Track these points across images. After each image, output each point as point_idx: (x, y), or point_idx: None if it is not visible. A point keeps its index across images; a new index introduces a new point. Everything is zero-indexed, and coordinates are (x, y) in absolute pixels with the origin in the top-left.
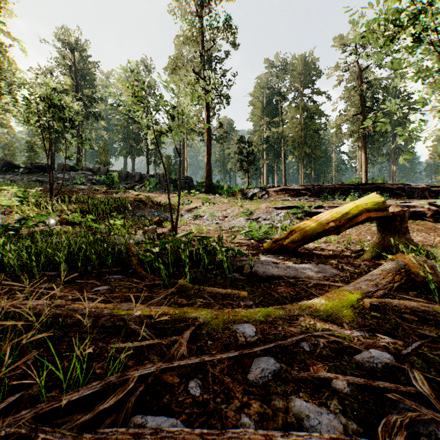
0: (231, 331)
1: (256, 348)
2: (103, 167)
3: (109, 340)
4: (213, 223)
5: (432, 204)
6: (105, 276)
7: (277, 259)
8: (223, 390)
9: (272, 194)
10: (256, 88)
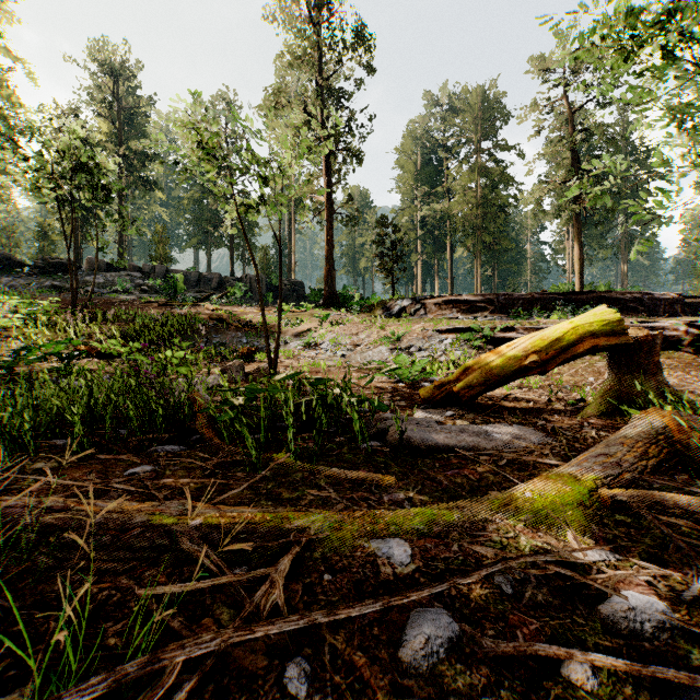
0: (366, 554)
1: (414, 593)
2: (160, 265)
3: (142, 573)
4: (336, 355)
5: (692, 325)
6: (150, 447)
7: (443, 416)
8: (352, 684)
9: (432, 308)
10: (405, 139)
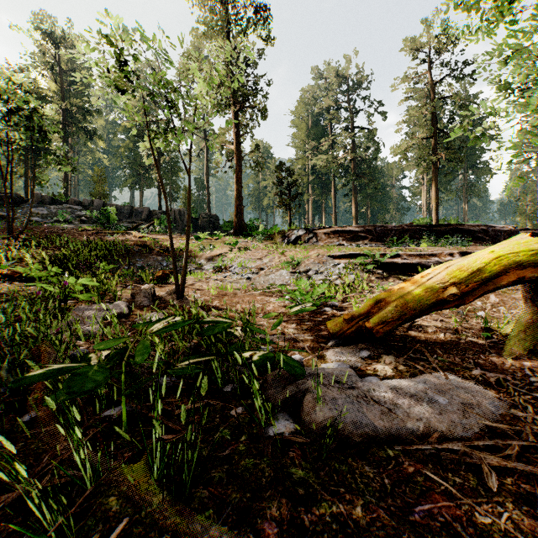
0: None
1: None
2: (98, 200)
3: None
4: (243, 278)
5: None
6: None
7: (358, 358)
8: None
9: (322, 237)
10: (299, 104)
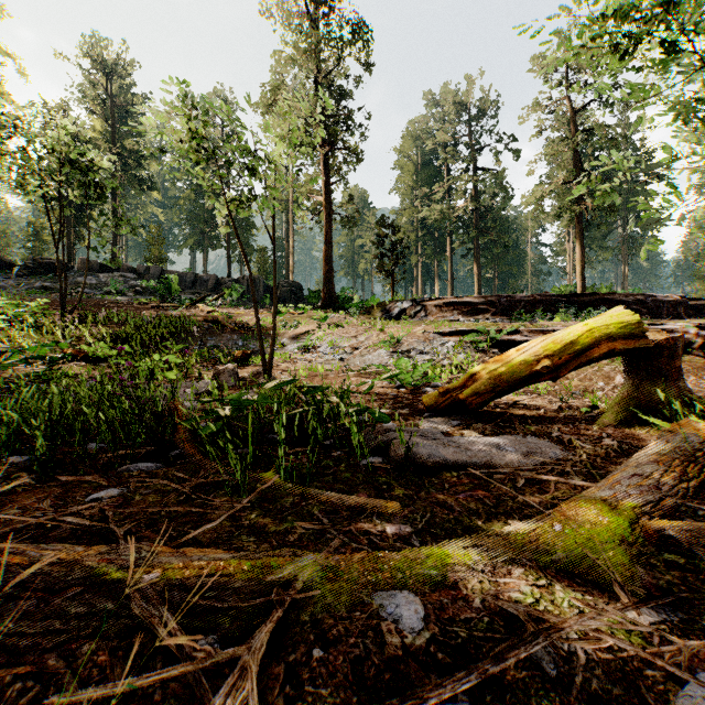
0: (368, 615)
1: (432, 691)
2: (155, 266)
3: (78, 648)
4: (335, 358)
5: (702, 327)
6: (123, 465)
7: (449, 426)
8: None
9: (432, 310)
10: (405, 140)
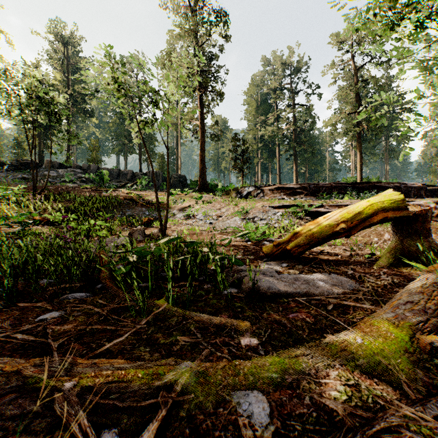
0: (228, 411)
1: None
2: (93, 164)
3: None
4: (206, 222)
5: None
6: (64, 294)
7: (280, 267)
8: None
9: (267, 192)
10: (250, 86)
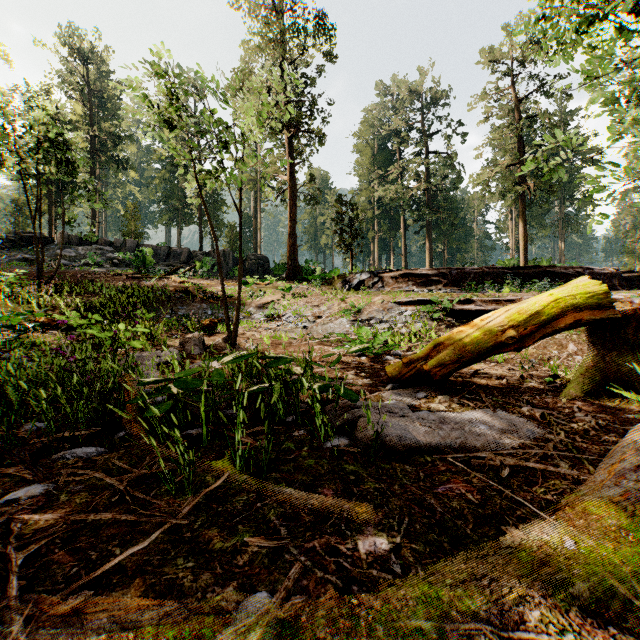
0: None
1: None
2: (131, 240)
3: None
4: (298, 326)
5: None
6: (60, 450)
7: (414, 398)
8: None
9: (389, 281)
10: (362, 126)
